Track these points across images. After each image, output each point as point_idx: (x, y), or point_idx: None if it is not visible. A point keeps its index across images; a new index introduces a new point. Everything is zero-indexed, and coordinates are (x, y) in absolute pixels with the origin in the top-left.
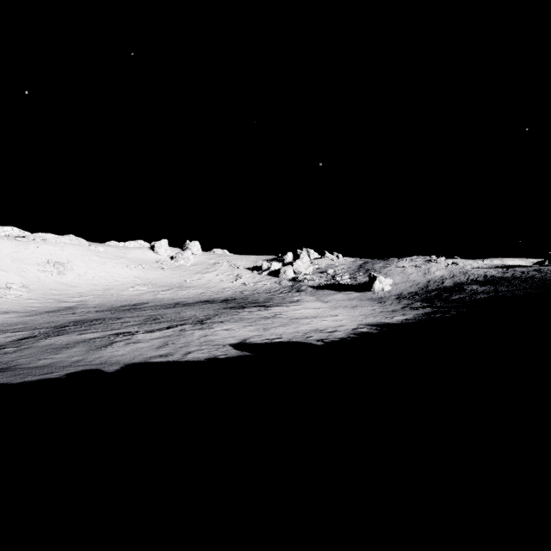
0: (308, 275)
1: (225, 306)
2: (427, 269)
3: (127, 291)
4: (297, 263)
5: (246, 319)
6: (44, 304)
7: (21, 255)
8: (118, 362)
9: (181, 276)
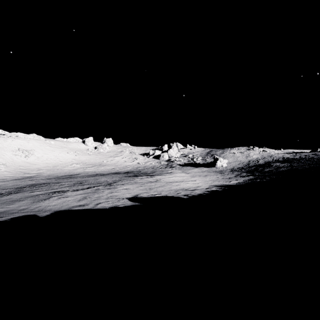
0: (177, 158)
1: (126, 175)
2: (248, 154)
3: (67, 167)
4: (170, 150)
5: (138, 183)
6: (14, 174)
7: (2, 145)
8: (50, 209)
9: (100, 159)
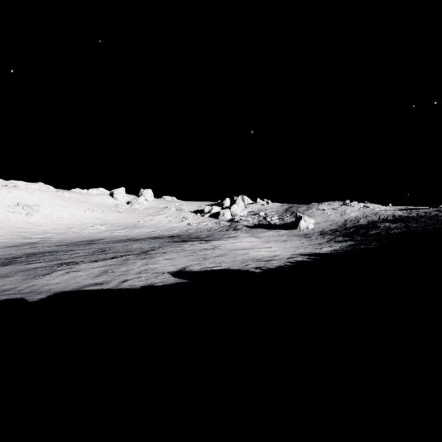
0: (243, 217)
1: (170, 240)
2: (343, 211)
3: (87, 230)
4: (234, 206)
5: (188, 250)
6: (9, 240)
7: None
8: (49, 290)
9: (135, 218)
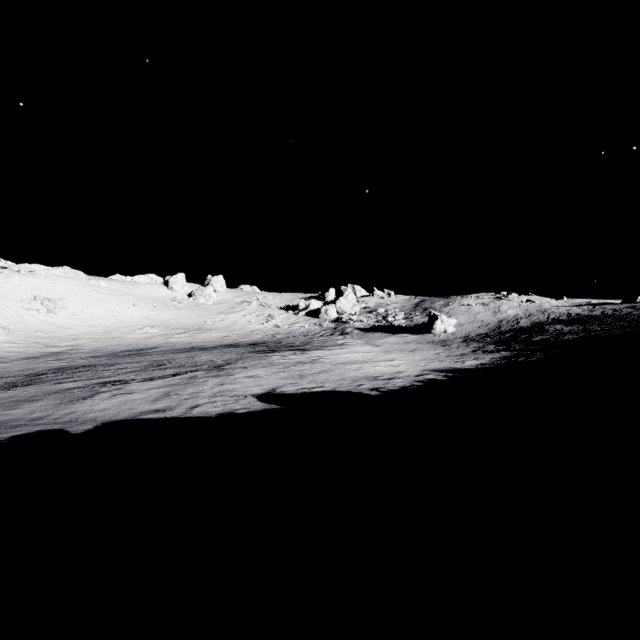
0: (354, 316)
1: (252, 350)
2: (497, 308)
3: (133, 334)
4: (341, 301)
5: (277, 364)
6: (25, 348)
7: (0, 289)
8: (94, 419)
9: (200, 317)
